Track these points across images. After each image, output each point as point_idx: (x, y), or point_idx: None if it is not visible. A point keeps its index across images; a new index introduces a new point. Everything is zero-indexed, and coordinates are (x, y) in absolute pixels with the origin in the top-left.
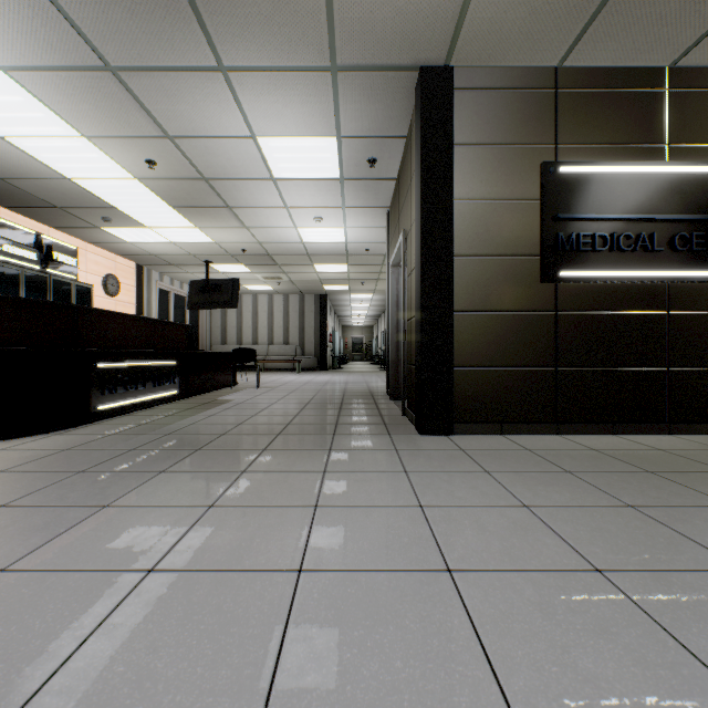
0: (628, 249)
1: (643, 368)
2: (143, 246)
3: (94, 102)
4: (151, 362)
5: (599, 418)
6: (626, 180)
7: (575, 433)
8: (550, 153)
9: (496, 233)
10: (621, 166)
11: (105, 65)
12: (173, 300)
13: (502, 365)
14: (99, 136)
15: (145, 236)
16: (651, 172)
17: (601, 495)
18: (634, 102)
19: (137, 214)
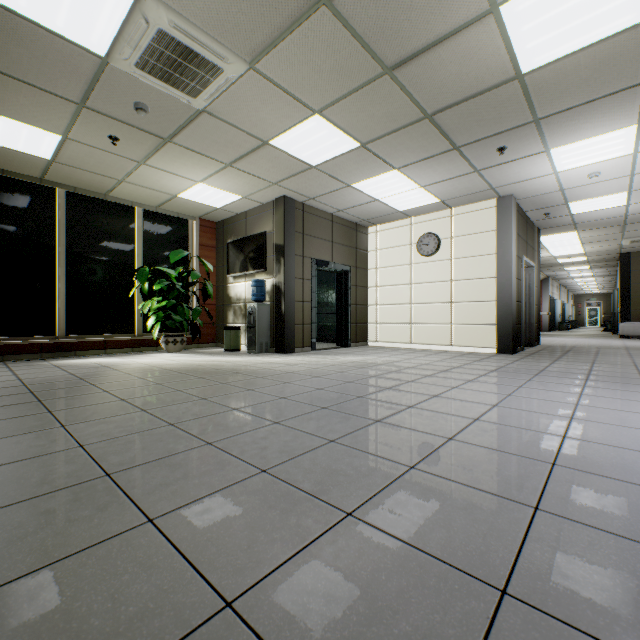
0: None
1: None
2: None
3: None
4: None
5: None
6: None
7: None
8: None
9: None
10: None
11: None
12: None
13: None
14: None
15: None
16: None
17: None
18: None
19: None
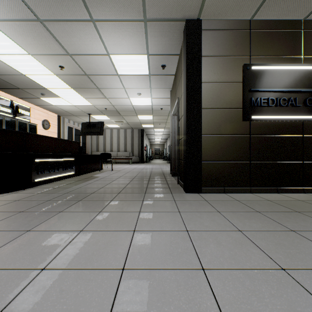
0: (284, 105)
1: (291, 162)
2: (60, 106)
3: (33, 37)
4: (61, 159)
5: (270, 185)
6: (283, 73)
7: (259, 192)
8: (247, 60)
9: (221, 98)
10: (281, 66)
11: (37, 18)
12: (74, 131)
13: (225, 160)
14: (36, 54)
15: (61, 102)
16: (295, 69)
17: (276, 224)
18: (287, 36)
19: (56, 91)
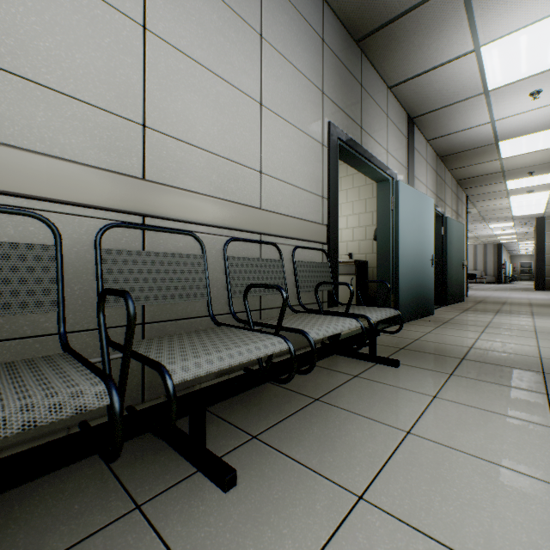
0: None
1: None
2: None
3: None
4: None
5: None
6: None
7: None
8: None
9: None
10: None
11: None
12: None
13: None
14: None
15: None
16: None
17: None
18: None
19: None
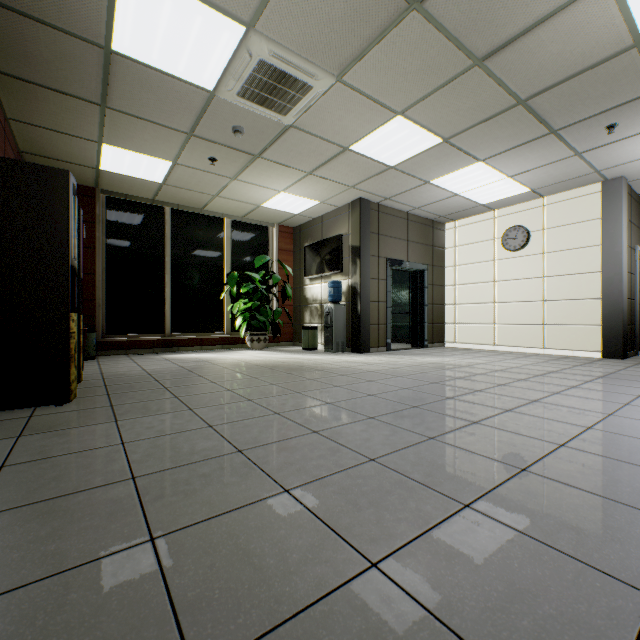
0: None
1: None
2: None
3: None
4: None
5: None
6: None
7: None
8: None
9: None
10: None
11: None
12: None
13: None
14: None
15: None
16: None
17: None
18: None
19: None
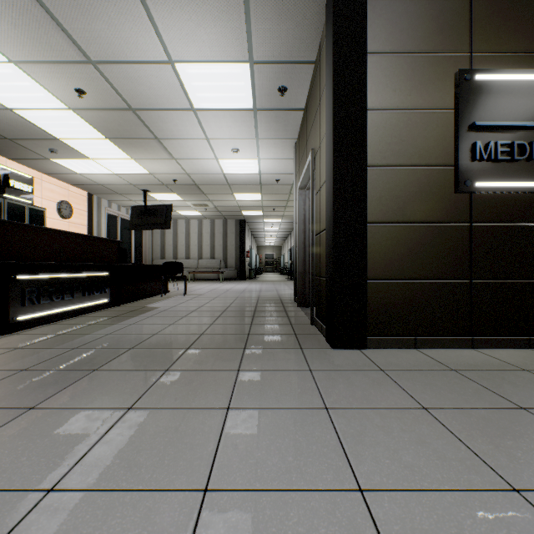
0: None
1: None
2: (90, 176)
3: (11, 20)
4: (80, 274)
5: (514, 332)
6: None
7: (491, 346)
8: (464, 61)
9: (409, 143)
10: None
11: None
12: (120, 223)
13: (416, 277)
14: (26, 62)
15: (90, 167)
16: None
17: None
18: None
19: (79, 145)
